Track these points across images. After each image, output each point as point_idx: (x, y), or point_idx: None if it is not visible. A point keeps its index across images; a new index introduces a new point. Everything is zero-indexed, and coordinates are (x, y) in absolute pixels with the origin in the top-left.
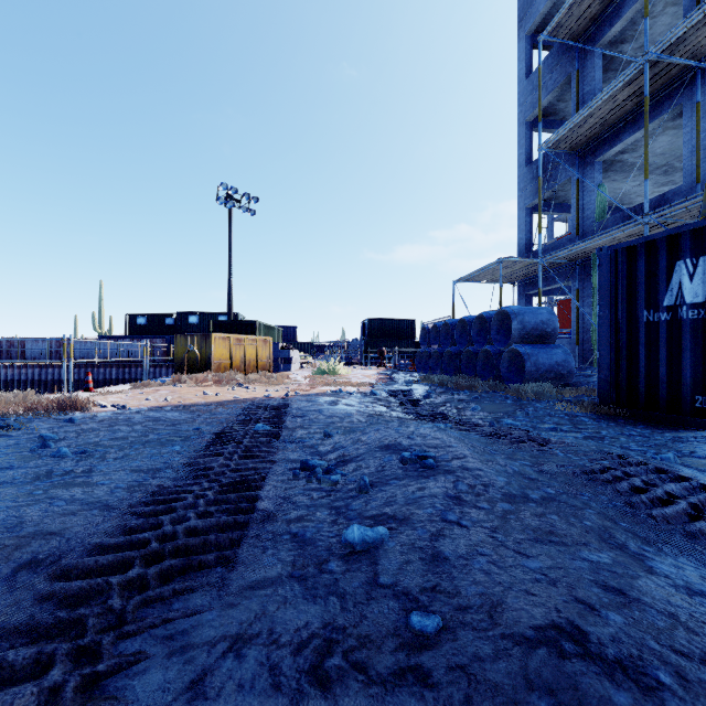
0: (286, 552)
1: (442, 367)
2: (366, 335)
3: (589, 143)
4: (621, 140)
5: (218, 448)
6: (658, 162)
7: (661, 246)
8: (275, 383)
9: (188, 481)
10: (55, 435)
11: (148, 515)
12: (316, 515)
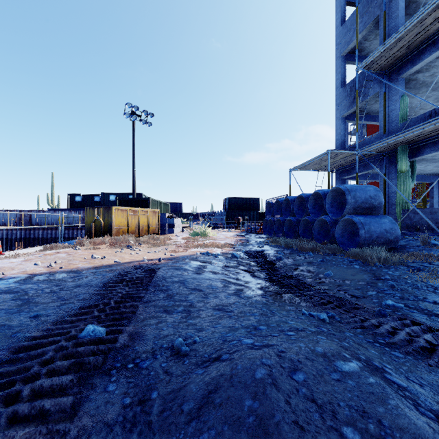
0: None
1: (284, 232)
2: (227, 208)
3: (395, 64)
4: (422, 59)
5: None
6: None
7: None
8: (158, 244)
9: None
10: None
11: None
12: None
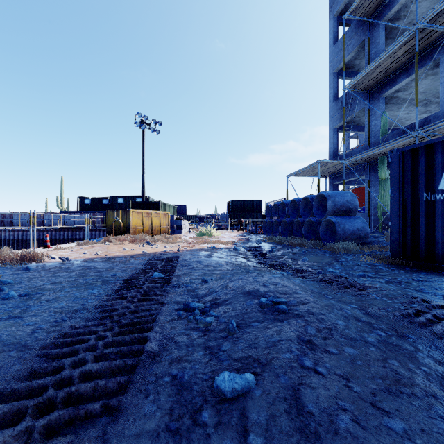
0: (165, 397)
1: (280, 231)
2: (230, 211)
3: (376, 85)
4: (398, 83)
5: (124, 292)
6: (420, 98)
7: (436, 148)
8: (171, 241)
9: (95, 321)
10: (12, 280)
11: (54, 357)
12: (193, 355)
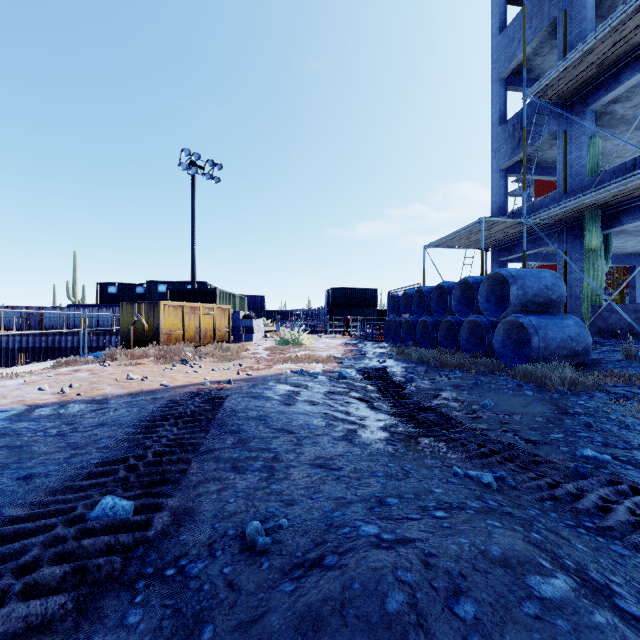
0: None
1: (416, 339)
2: (330, 304)
3: (580, 90)
4: (622, 82)
5: None
6: None
7: None
8: (229, 357)
9: None
10: None
11: None
12: None
